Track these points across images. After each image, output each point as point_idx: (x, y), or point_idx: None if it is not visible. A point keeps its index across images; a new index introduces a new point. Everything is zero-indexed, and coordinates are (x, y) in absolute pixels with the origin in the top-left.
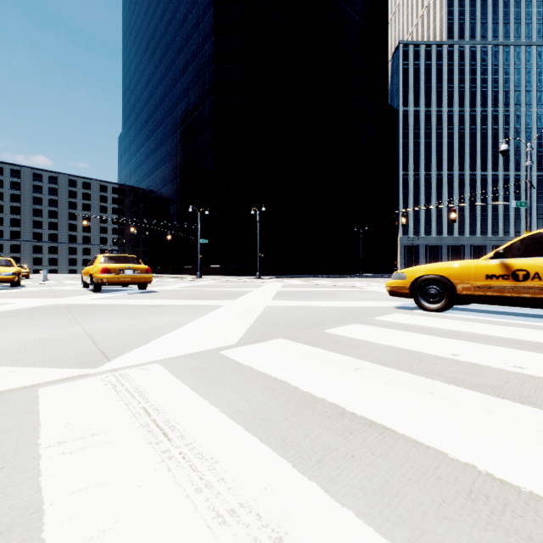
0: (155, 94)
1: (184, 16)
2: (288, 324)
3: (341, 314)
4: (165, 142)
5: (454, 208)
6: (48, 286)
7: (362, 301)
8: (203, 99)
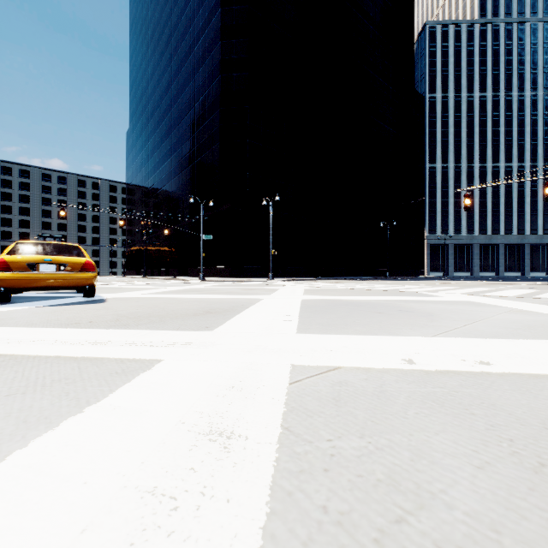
0: (161, 83)
1: None
2: None
3: None
4: (171, 134)
5: None
6: None
7: None
8: (209, 80)
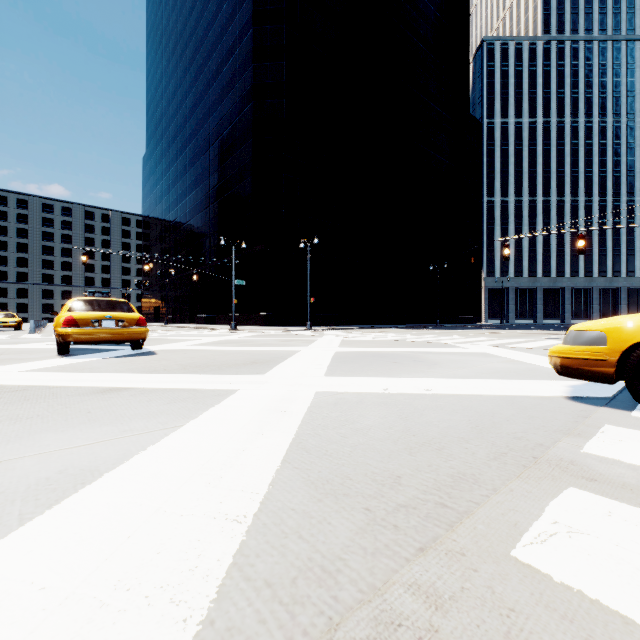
0: (184, 104)
1: (218, 5)
2: (374, 481)
3: (481, 424)
4: (196, 162)
5: (582, 233)
6: (18, 342)
7: (489, 379)
8: (240, 106)
